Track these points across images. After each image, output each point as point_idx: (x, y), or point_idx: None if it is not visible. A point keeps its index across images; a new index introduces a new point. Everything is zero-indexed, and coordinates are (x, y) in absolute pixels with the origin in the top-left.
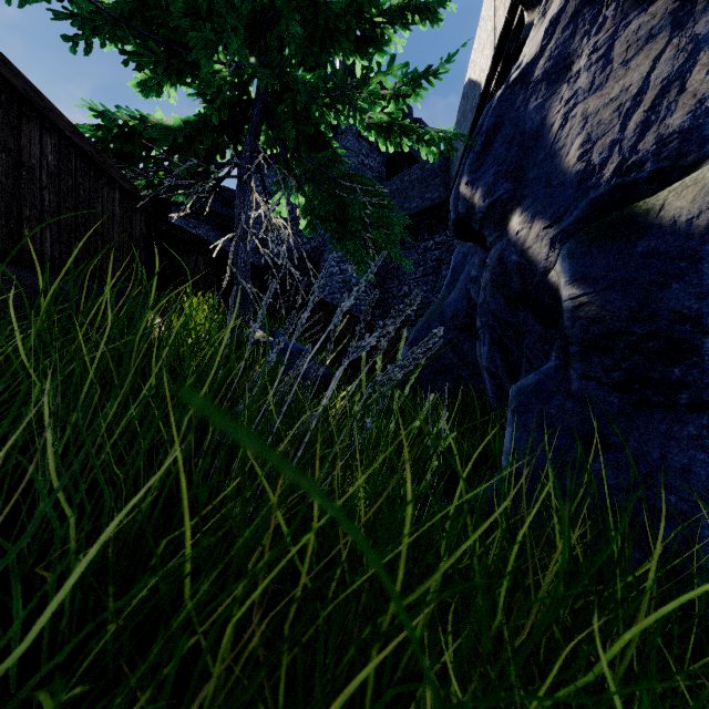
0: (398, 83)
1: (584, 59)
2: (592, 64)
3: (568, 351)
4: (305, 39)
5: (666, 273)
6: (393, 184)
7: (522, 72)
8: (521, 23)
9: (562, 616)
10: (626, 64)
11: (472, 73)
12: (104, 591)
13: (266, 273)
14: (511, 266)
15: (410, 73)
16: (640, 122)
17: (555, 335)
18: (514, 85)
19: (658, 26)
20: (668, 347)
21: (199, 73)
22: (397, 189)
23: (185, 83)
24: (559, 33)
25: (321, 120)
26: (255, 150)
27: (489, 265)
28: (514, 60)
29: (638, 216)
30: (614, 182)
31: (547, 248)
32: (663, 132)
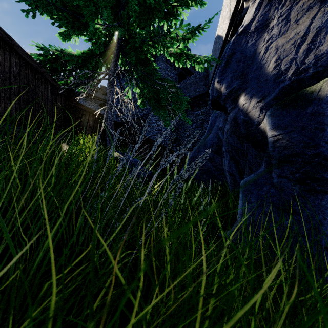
0: (184, 33)
1: (275, 20)
2: (279, 23)
3: (271, 163)
4: (140, 14)
5: (323, 123)
6: (182, 84)
7: (244, 28)
8: (242, 7)
9: (287, 323)
10: (297, 22)
11: (219, 32)
12: (0, 321)
13: (122, 125)
14: (240, 121)
15: (190, 28)
16: (306, 49)
17: (264, 155)
18: (240, 35)
19: (313, 2)
20: (325, 161)
21: (89, 28)
22: (183, 87)
23: (82, 34)
24: (263, 9)
25: (148, 52)
26: (116, 66)
27: (229, 121)
28: (239, 25)
29: (307, 95)
30: (293, 78)
31: (259, 112)
32: (318, 53)
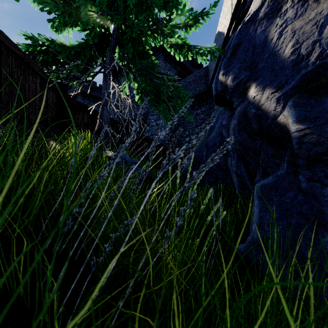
0: (187, 20)
1: (289, 3)
2: (295, 4)
3: (298, 163)
4: (138, 4)
5: None
6: (181, 83)
7: (251, 16)
8: (245, 0)
9: None
10: (317, 1)
11: (220, 28)
12: None
13: (119, 123)
14: (251, 115)
15: (193, 13)
16: None
17: (284, 153)
18: (247, 23)
19: None
20: None
21: (81, 14)
22: (183, 86)
23: (75, 24)
24: None
25: (146, 43)
26: (112, 59)
27: (236, 116)
28: (241, 20)
29: None
30: (318, 63)
31: (275, 104)
32: None
